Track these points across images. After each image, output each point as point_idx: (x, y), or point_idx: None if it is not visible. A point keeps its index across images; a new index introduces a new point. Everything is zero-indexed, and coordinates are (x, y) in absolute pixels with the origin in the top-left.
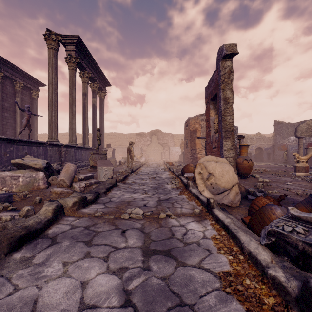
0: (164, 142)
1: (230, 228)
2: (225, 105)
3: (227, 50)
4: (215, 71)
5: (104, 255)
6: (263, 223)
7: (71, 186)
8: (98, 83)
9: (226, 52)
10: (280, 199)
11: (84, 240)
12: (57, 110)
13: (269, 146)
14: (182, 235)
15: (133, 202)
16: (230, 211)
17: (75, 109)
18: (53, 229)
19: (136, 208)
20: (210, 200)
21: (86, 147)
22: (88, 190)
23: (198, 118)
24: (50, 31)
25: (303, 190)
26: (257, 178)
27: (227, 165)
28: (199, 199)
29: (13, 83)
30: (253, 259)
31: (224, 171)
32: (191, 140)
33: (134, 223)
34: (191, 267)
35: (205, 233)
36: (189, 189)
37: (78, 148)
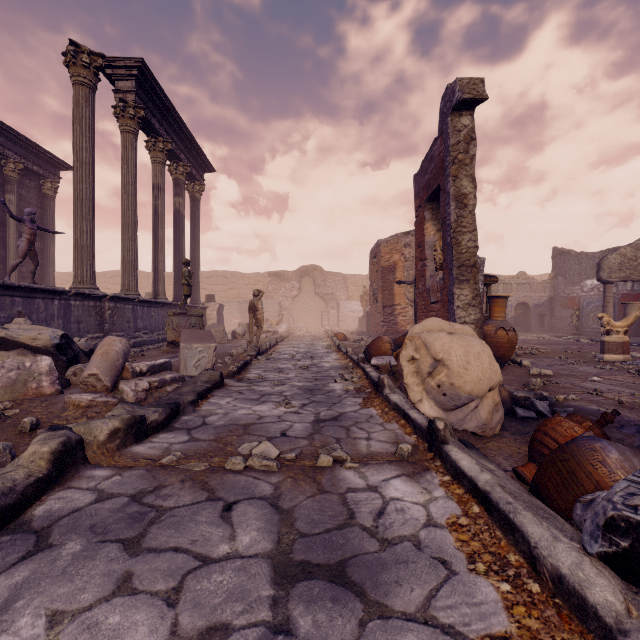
0: (326, 292)
1: (495, 499)
2: (459, 211)
3: (464, 91)
4: (437, 140)
5: (168, 585)
6: (575, 485)
7: (116, 389)
8: (187, 165)
9: (461, 95)
10: (604, 422)
11: (123, 536)
12: (93, 219)
13: (543, 300)
14: (374, 517)
15: (258, 426)
16: (481, 447)
17: (135, 220)
18: (50, 505)
19: (262, 443)
20: (437, 424)
21: (159, 301)
22: (157, 398)
23: (399, 241)
24: (77, 47)
25: (630, 394)
26: (526, 366)
27: (477, 340)
28: (409, 419)
29: (1, 162)
30: (572, 597)
31: (472, 355)
32: (385, 286)
33: (257, 483)
34: (403, 620)
35: (431, 509)
36: (385, 395)
37: (141, 304)
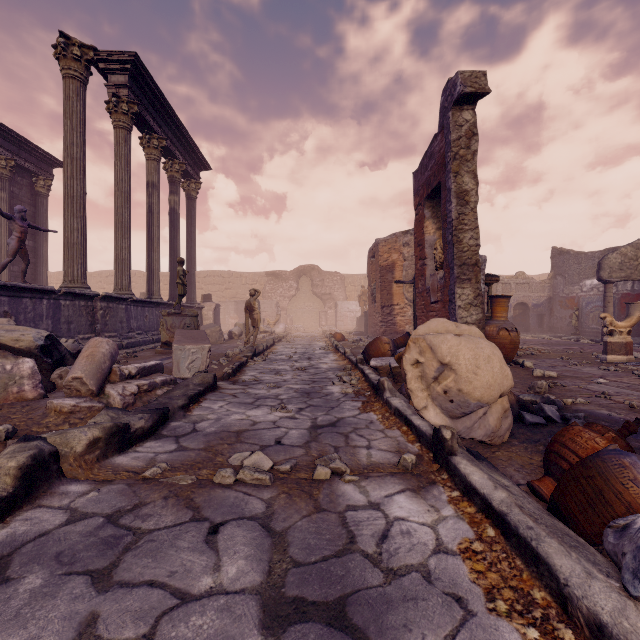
0: (324, 291)
1: (514, 523)
2: (460, 208)
3: (465, 84)
4: (437, 135)
5: (138, 631)
6: (603, 506)
7: (102, 393)
8: (183, 163)
9: (463, 89)
10: (627, 432)
11: (93, 567)
12: (84, 217)
13: (542, 300)
14: (377, 541)
15: (251, 433)
16: (490, 457)
17: (128, 217)
18: (14, 528)
19: (254, 453)
20: (443, 433)
21: (153, 301)
22: (146, 402)
23: (398, 240)
24: (68, 39)
25: (639, 397)
26: (528, 368)
27: (487, 342)
28: (411, 425)
29: None
30: None
31: (481, 358)
32: (383, 286)
33: (247, 499)
34: None
35: (441, 531)
36: (385, 398)
37: (135, 304)
